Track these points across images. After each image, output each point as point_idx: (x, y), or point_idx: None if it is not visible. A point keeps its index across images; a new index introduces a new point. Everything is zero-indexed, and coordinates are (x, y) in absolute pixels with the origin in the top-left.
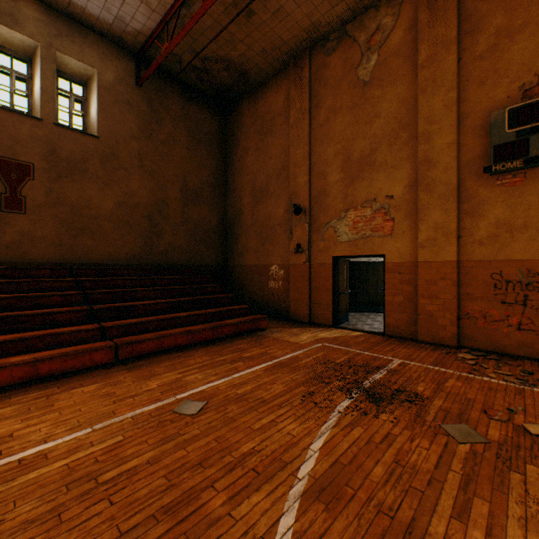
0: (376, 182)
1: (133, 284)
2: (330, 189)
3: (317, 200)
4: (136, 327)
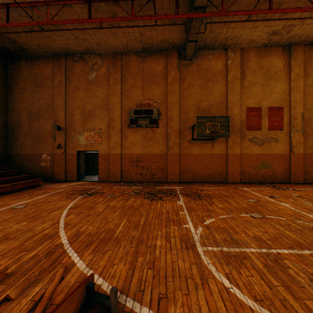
0: (96, 122)
1: None
2: (76, 121)
3: (70, 125)
4: None
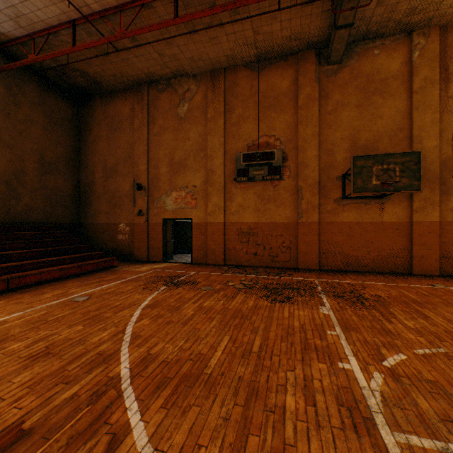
0: (188, 177)
1: None
2: (161, 176)
3: (153, 182)
4: (16, 268)
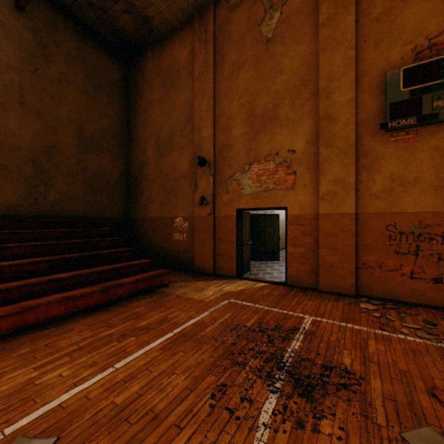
0: (279, 136)
1: (5, 239)
2: (234, 142)
3: (222, 153)
4: None
